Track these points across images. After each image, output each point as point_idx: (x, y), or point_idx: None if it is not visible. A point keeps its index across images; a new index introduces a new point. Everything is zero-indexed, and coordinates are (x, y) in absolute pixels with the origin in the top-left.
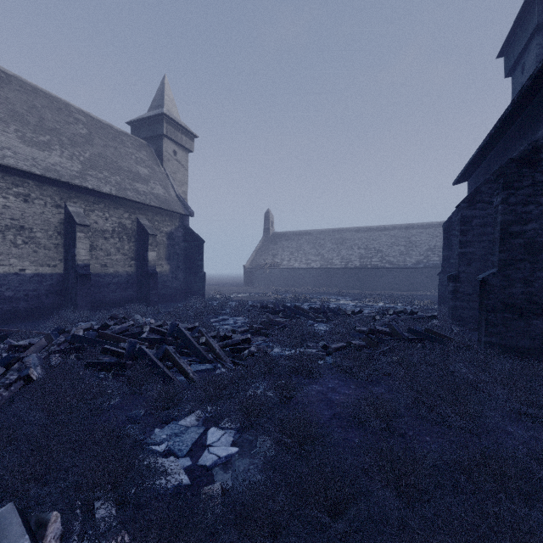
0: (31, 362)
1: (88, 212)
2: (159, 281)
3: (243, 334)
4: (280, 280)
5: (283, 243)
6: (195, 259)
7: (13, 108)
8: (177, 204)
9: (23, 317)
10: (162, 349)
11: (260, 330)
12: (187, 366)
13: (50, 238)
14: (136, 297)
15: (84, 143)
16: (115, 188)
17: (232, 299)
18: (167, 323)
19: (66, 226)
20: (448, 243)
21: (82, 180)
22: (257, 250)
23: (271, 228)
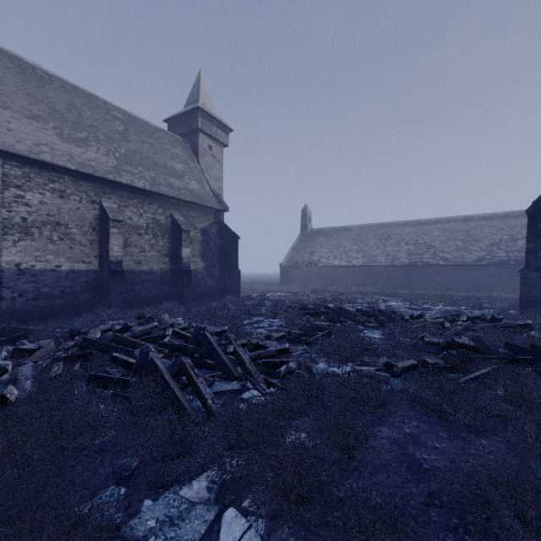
0: (24, 373)
1: (123, 208)
2: (194, 278)
3: (280, 342)
4: (318, 278)
5: (322, 239)
6: (230, 256)
7: (53, 106)
8: (212, 199)
9: (59, 314)
10: (178, 362)
11: (299, 337)
12: (205, 389)
13: (85, 235)
14: (170, 295)
15: (120, 140)
16: (149, 183)
17: (267, 299)
18: (193, 326)
19: (101, 222)
20: (534, 232)
21: (117, 175)
22: (294, 248)
23: (308, 225)
